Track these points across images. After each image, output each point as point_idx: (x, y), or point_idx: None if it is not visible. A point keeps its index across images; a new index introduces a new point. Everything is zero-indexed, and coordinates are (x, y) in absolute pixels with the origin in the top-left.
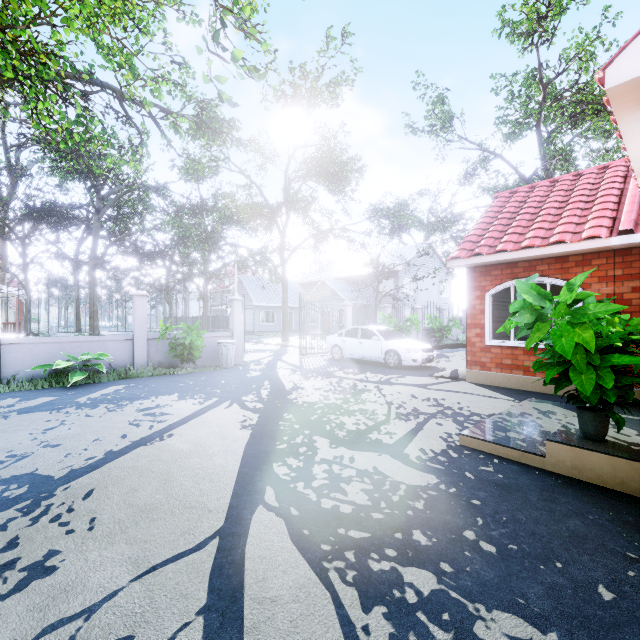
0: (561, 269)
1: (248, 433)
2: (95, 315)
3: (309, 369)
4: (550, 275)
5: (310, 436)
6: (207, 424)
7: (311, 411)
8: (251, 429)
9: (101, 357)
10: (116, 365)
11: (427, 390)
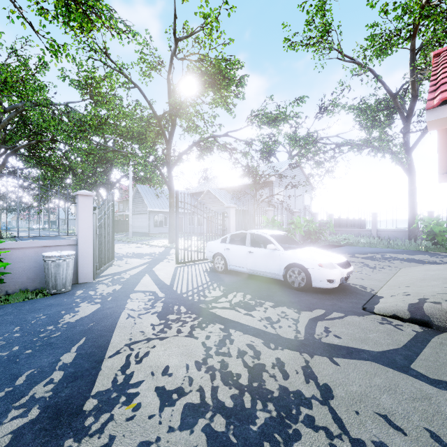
0: None
1: None
2: None
3: (179, 294)
4: None
5: None
6: None
7: None
8: None
9: None
10: None
11: (441, 394)
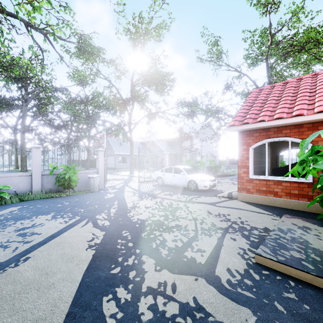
0: (298, 132)
1: (91, 254)
2: (24, 159)
3: (143, 192)
4: (291, 136)
5: (140, 256)
6: (62, 244)
7: (142, 228)
8: (95, 249)
9: (4, 188)
10: (19, 192)
11: (216, 207)
